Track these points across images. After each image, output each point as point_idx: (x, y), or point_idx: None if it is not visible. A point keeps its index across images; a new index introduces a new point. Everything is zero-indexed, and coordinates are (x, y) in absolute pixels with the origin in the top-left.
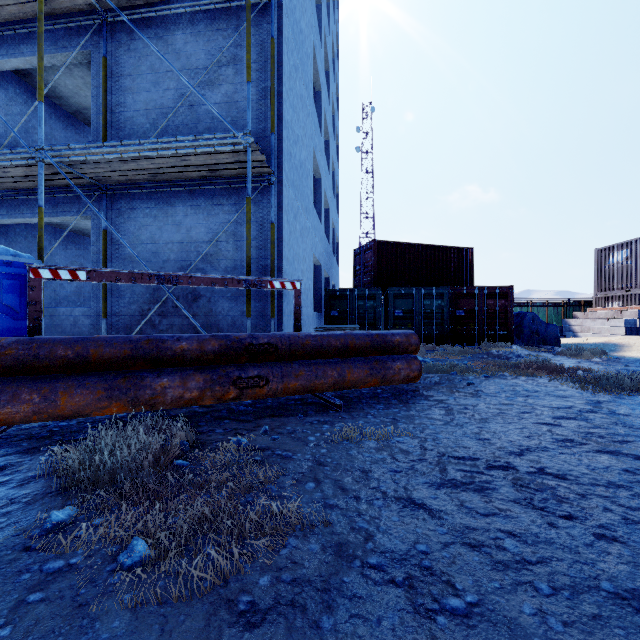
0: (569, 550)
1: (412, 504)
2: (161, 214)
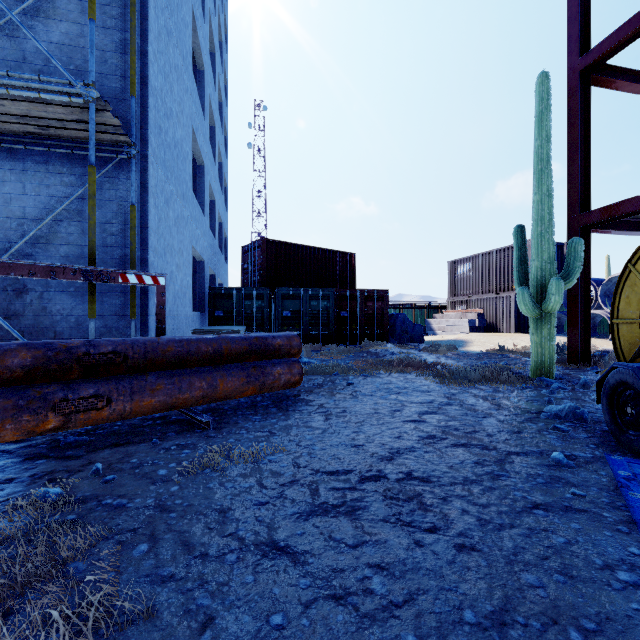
0: (434, 575)
1: (274, 550)
2: None
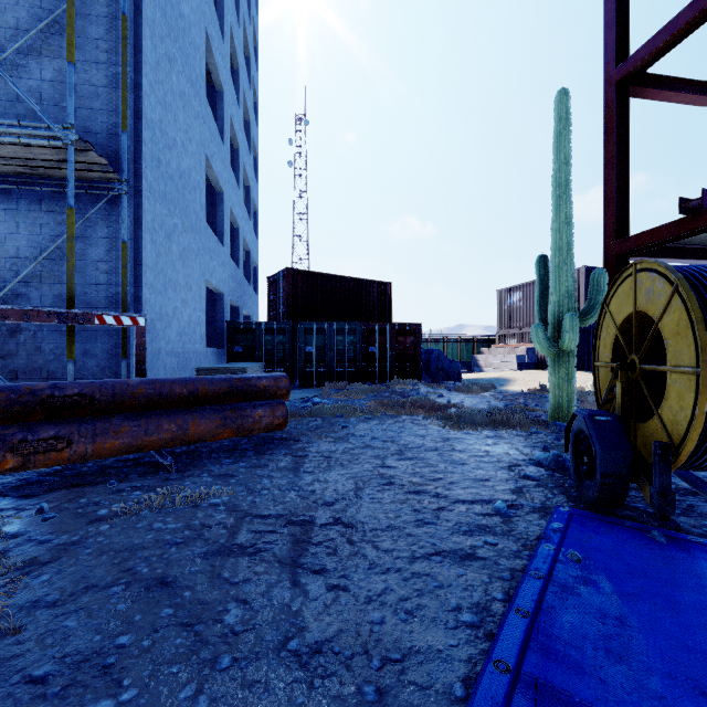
0: (289, 610)
1: (159, 584)
2: None
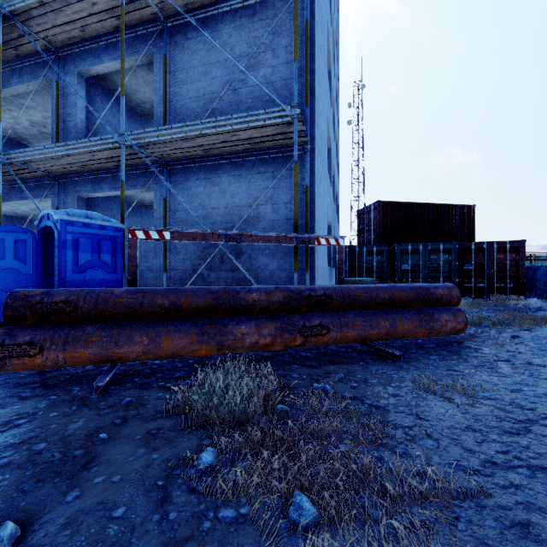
0: None
1: None
2: (209, 184)
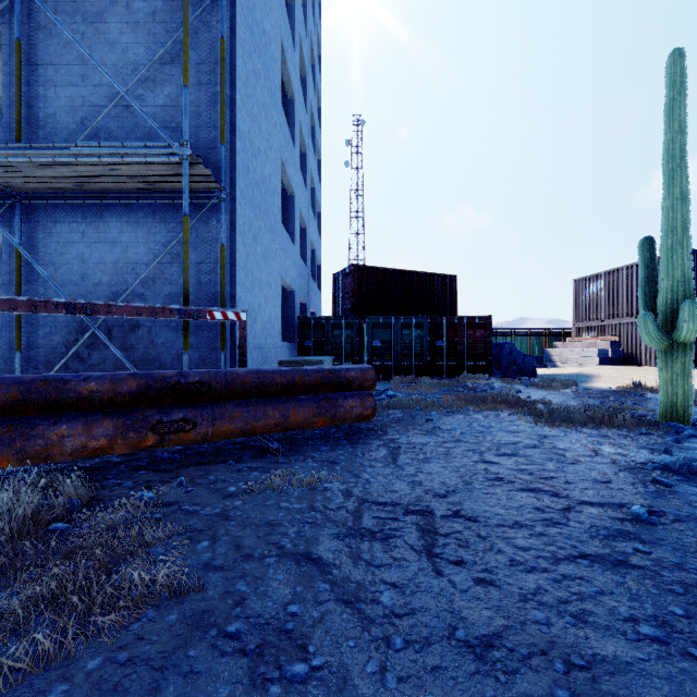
0: (442, 598)
1: (306, 559)
2: (91, 230)
